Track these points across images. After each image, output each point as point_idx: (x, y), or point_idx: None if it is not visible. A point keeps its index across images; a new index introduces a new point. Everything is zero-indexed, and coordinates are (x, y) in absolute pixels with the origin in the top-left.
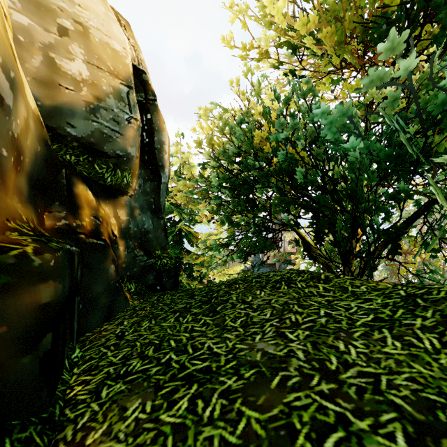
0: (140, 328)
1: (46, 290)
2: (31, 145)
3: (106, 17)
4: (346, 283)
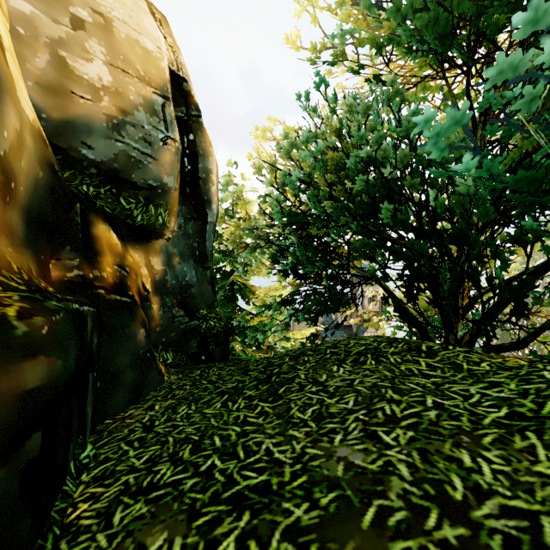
0: (175, 416)
1: (34, 370)
2: (27, 169)
3: (135, 7)
4: (459, 357)
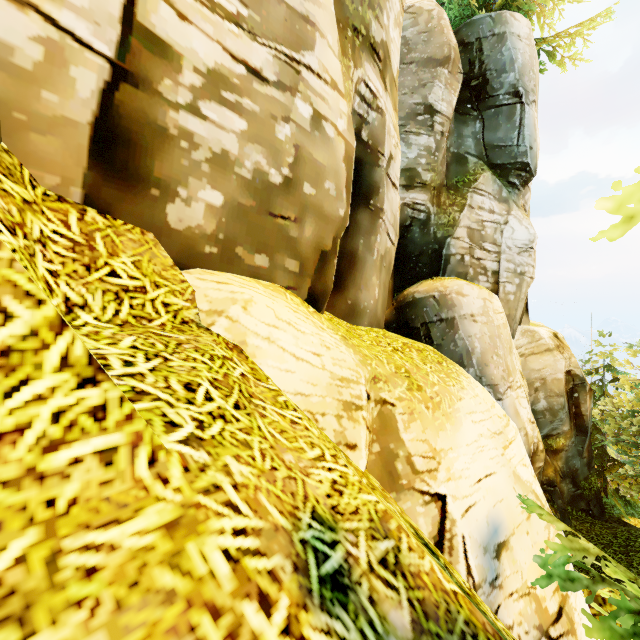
0: None
1: None
2: None
3: (554, 362)
4: None
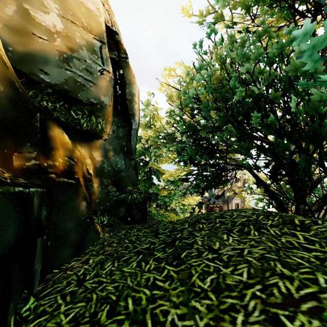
0: (102, 272)
1: None
2: None
3: None
4: None
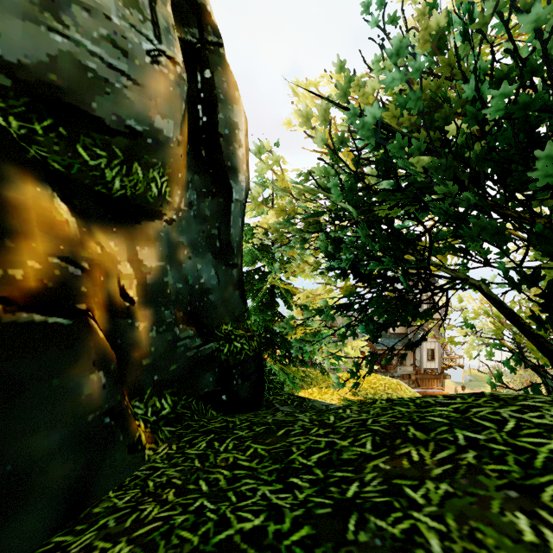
0: None
1: None
2: None
3: None
4: None
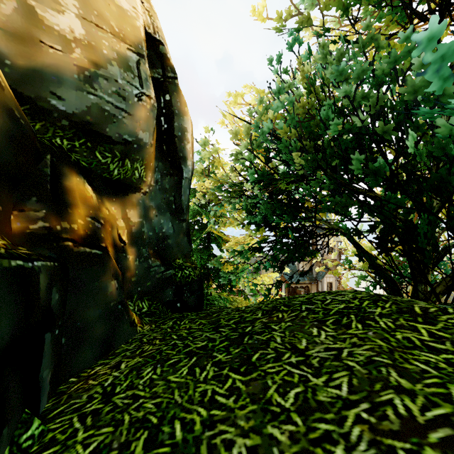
0: (138, 381)
1: None
2: None
3: None
4: None
